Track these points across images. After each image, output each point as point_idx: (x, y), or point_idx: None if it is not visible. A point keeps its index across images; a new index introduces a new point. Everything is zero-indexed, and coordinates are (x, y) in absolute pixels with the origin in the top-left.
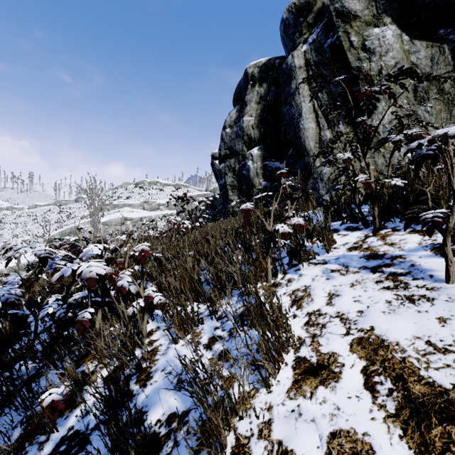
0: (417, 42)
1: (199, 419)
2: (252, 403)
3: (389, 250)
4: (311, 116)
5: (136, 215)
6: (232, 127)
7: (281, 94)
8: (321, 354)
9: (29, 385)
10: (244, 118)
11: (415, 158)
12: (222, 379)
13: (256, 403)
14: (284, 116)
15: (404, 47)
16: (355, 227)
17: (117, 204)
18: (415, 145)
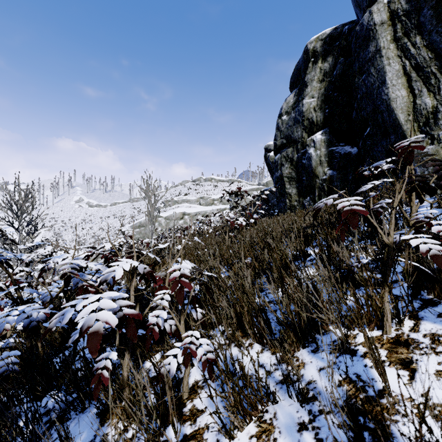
0: None
1: None
2: None
3: None
4: (400, 82)
5: (193, 210)
6: (290, 113)
7: (353, 64)
8: None
9: None
10: (304, 100)
11: None
12: None
13: None
14: (357, 89)
15: None
16: None
17: (177, 200)
18: None
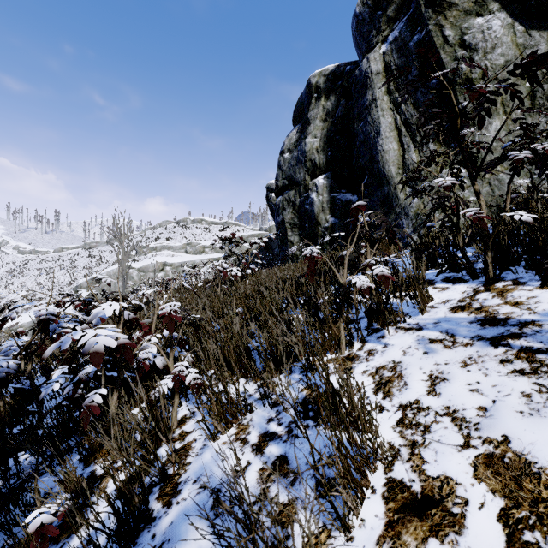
0: (535, 33)
1: None
2: None
3: (514, 313)
4: (392, 135)
5: (177, 259)
6: (292, 151)
7: (353, 109)
8: (428, 478)
9: (15, 497)
10: (307, 139)
11: None
12: (276, 524)
13: None
14: (357, 136)
15: (517, 40)
16: (458, 278)
17: (155, 246)
18: None
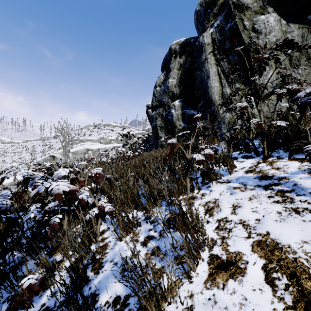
0: (292, 25)
1: (137, 303)
2: (177, 291)
3: (276, 173)
4: (216, 78)
5: (95, 147)
6: (161, 86)
7: (195, 63)
8: (229, 253)
9: (14, 272)
10: (169, 80)
11: (299, 105)
12: (154, 273)
13: (180, 291)
14: (197, 78)
15: (282, 28)
16: (249, 156)
17: (82, 139)
18: (302, 94)
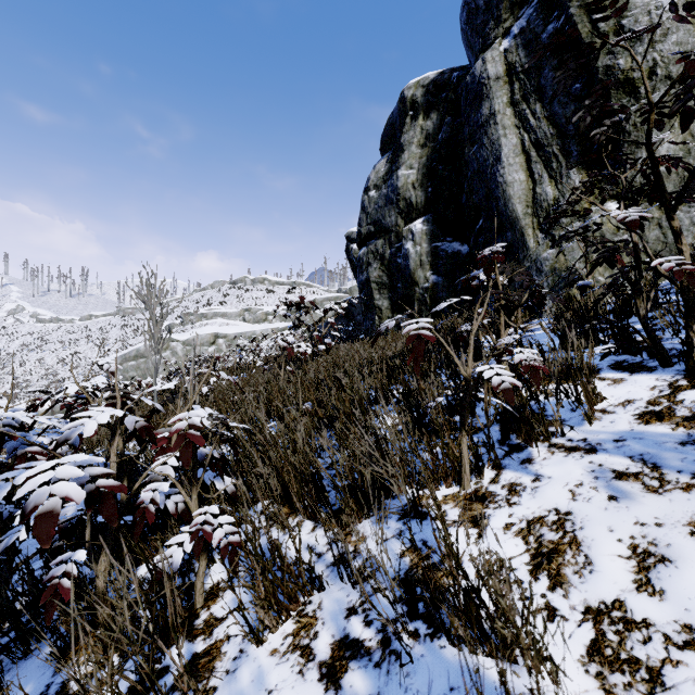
0: None
1: None
2: None
3: None
4: (518, 161)
5: (233, 329)
6: (380, 188)
7: (462, 128)
8: None
9: None
10: (400, 172)
11: None
12: None
13: None
14: (468, 165)
15: None
16: (637, 364)
17: (205, 313)
18: None
